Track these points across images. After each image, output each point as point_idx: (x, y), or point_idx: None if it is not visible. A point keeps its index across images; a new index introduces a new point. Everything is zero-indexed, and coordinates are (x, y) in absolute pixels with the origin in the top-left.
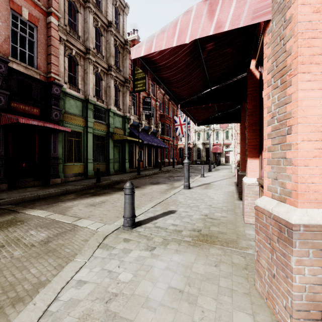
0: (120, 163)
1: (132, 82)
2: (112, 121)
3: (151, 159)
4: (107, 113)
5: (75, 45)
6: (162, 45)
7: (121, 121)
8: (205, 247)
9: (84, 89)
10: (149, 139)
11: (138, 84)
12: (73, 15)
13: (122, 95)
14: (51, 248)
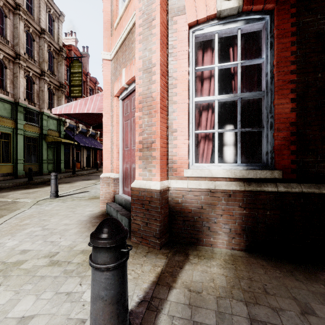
0: (55, 164)
1: (68, 87)
2: (45, 123)
3: (90, 160)
4: (40, 116)
5: (3, 49)
6: (67, 111)
7: (56, 123)
8: (93, 200)
9: (13, 92)
10: (86, 141)
11: (74, 90)
12: (1, 19)
13: (56, 98)
14: (2, 208)
